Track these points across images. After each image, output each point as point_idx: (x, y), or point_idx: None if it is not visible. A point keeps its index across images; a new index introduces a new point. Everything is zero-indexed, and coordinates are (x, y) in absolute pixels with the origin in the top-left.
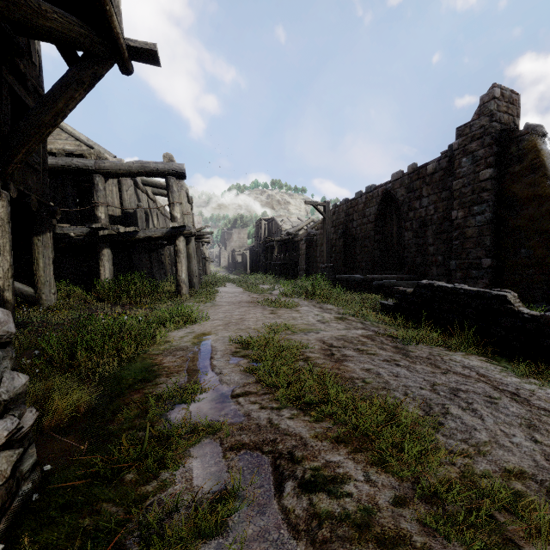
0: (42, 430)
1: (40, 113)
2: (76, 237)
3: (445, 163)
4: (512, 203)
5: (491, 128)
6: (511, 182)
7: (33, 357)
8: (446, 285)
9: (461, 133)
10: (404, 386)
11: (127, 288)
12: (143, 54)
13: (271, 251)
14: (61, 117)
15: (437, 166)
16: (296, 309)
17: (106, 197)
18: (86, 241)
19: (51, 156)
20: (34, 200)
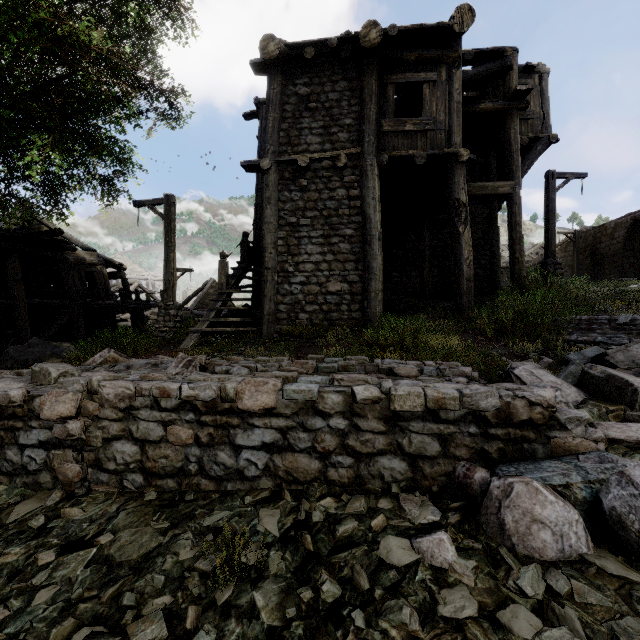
0: None
1: None
2: None
3: None
4: None
5: None
6: None
7: None
8: None
9: None
10: None
11: None
12: None
13: None
14: None
15: None
16: None
17: None
18: None
19: None
20: None
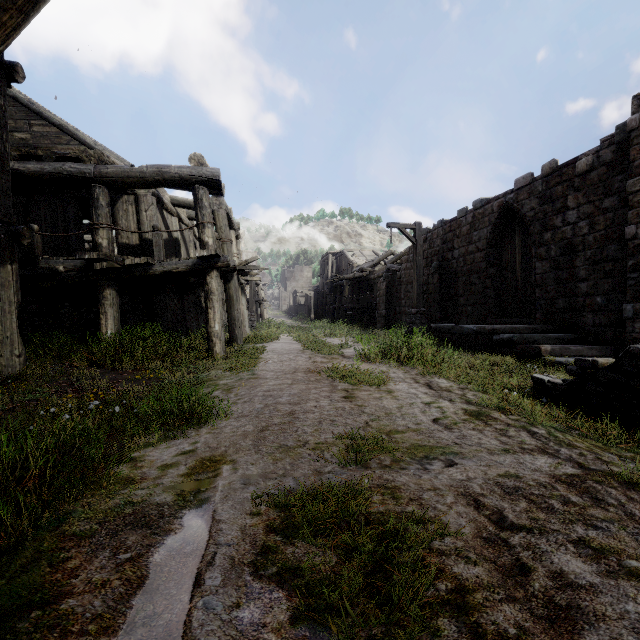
0: None
1: None
2: (66, 273)
3: (609, 154)
4: None
5: None
6: None
7: None
8: None
9: None
10: None
11: (134, 345)
12: None
13: (340, 292)
14: None
15: (595, 160)
16: (387, 389)
17: (119, 219)
18: (80, 279)
19: (35, 161)
20: None
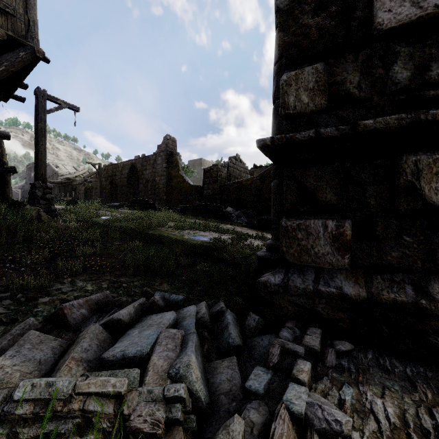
0: None
1: None
2: None
3: (154, 157)
4: (172, 177)
5: (166, 149)
6: (172, 170)
7: None
8: (139, 199)
9: (158, 148)
10: None
11: None
12: (17, 98)
13: None
14: None
15: (152, 158)
16: None
17: None
18: None
19: None
20: None
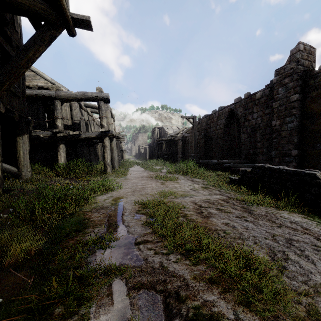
0: (4, 267)
1: (18, 59)
2: (43, 137)
3: (268, 92)
4: (311, 115)
5: (298, 69)
6: (310, 102)
7: (9, 213)
8: (273, 167)
9: (278, 73)
10: (253, 236)
11: (74, 168)
12: (81, 23)
13: (161, 146)
14: (31, 62)
15: (263, 93)
16: (176, 182)
17: (63, 113)
18: (50, 140)
19: (29, 89)
20: (16, 114)
